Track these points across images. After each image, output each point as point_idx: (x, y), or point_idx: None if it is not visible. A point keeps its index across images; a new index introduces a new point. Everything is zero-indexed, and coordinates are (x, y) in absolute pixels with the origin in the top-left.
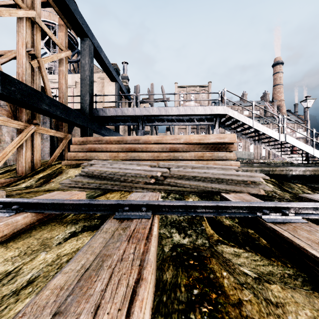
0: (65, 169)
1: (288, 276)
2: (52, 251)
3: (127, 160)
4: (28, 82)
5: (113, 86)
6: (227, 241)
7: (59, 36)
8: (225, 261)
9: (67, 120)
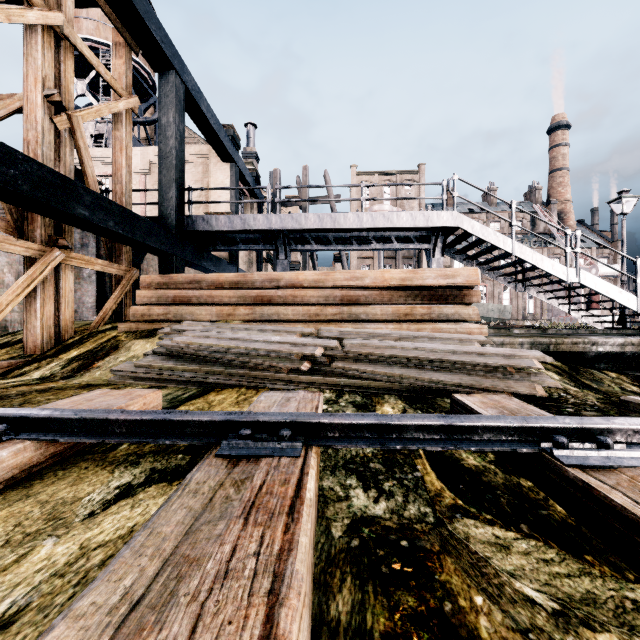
0: (124, 340)
1: (634, 607)
2: (71, 536)
3: (254, 323)
4: (48, 161)
5: (226, 172)
6: (476, 510)
7: (113, 66)
8: (475, 565)
9: (130, 239)
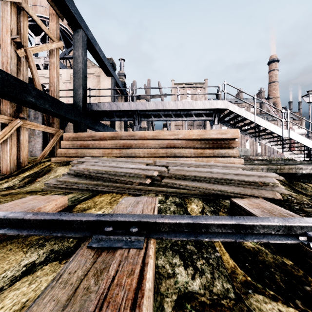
0: (53, 167)
1: None
2: None
3: (122, 157)
4: (14, 73)
5: (109, 82)
6: (261, 286)
7: (50, 26)
8: None
9: (57, 114)
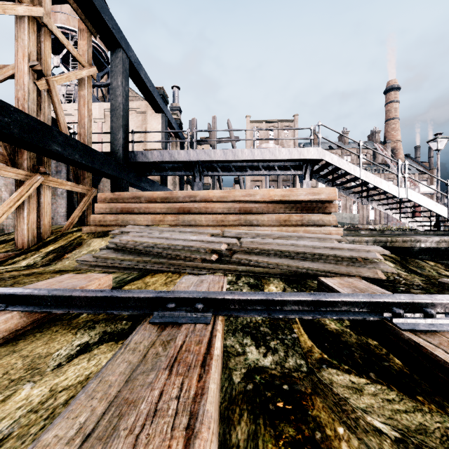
0: (86, 239)
1: None
2: (44, 381)
3: (178, 226)
4: (32, 112)
5: (158, 120)
6: (337, 362)
7: (78, 45)
8: (338, 403)
9: (90, 167)
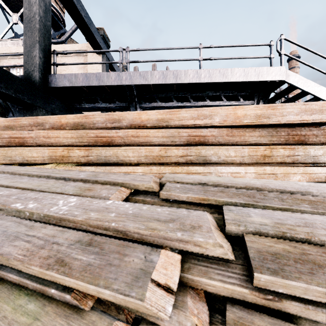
0: None
1: None
2: None
3: (89, 165)
4: None
5: (99, 61)
6: None
7: None
8: None
9: None
